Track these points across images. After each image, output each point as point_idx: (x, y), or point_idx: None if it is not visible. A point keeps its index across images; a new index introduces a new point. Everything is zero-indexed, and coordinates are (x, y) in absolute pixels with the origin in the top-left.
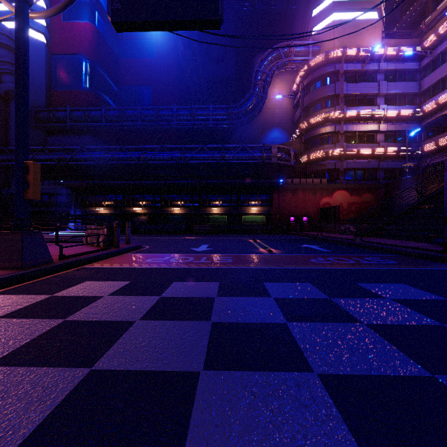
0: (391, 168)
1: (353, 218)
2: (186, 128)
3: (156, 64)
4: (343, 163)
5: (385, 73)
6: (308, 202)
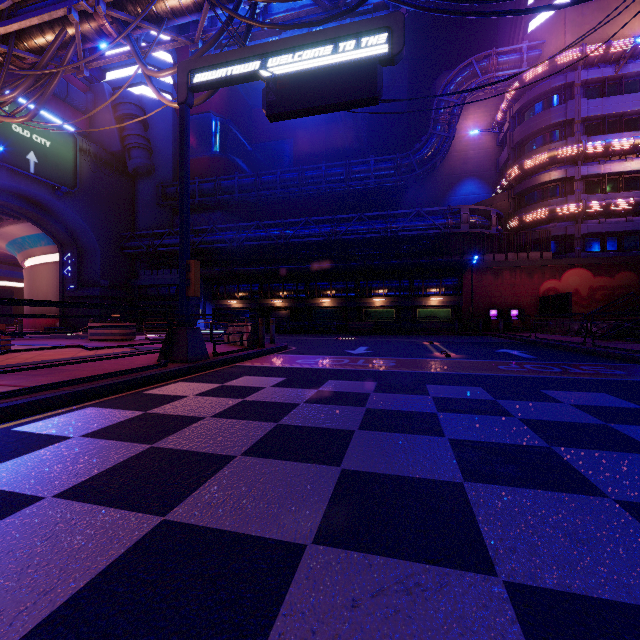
0: None
1: (598, 311)
2: (338, 191)
3: None
4: (581, 226)
5: None
6: (520, 288)
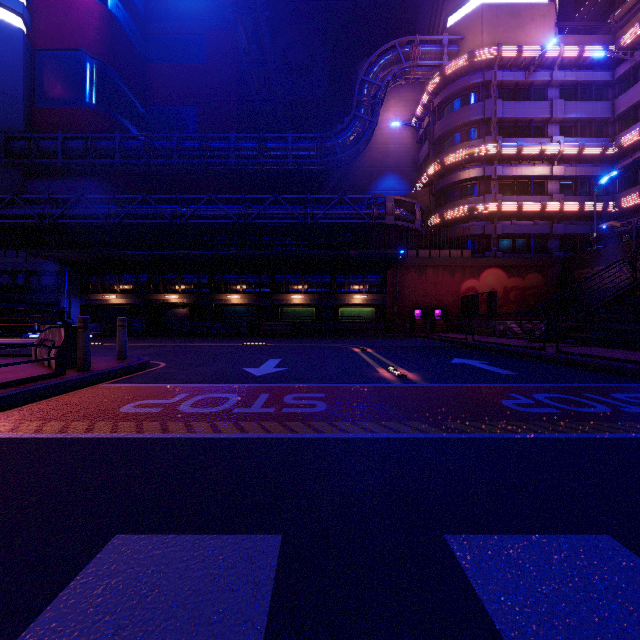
0: (569, 235)
1: (511, 311)
2: (250, 169)
3: (206, 73)
4: (497, 226)
5: (561, 87)
6: (442, 287)
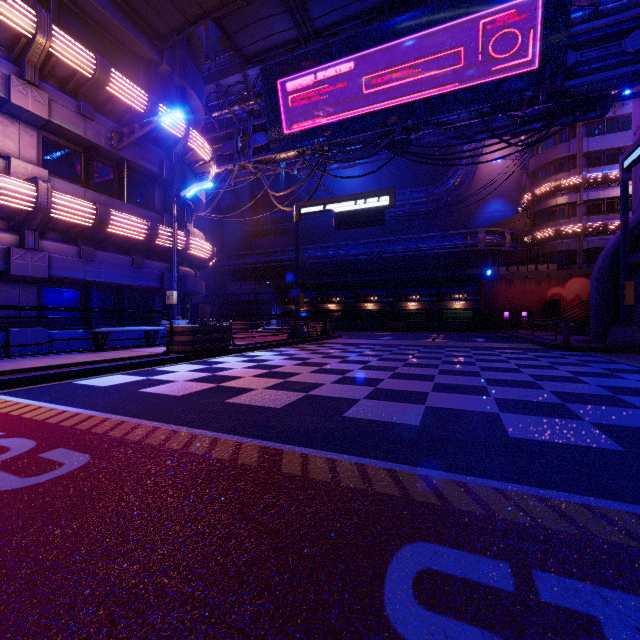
0: None
1: None
2: None
3: None
4: (583, 243)
5: None
6: (529, 294)
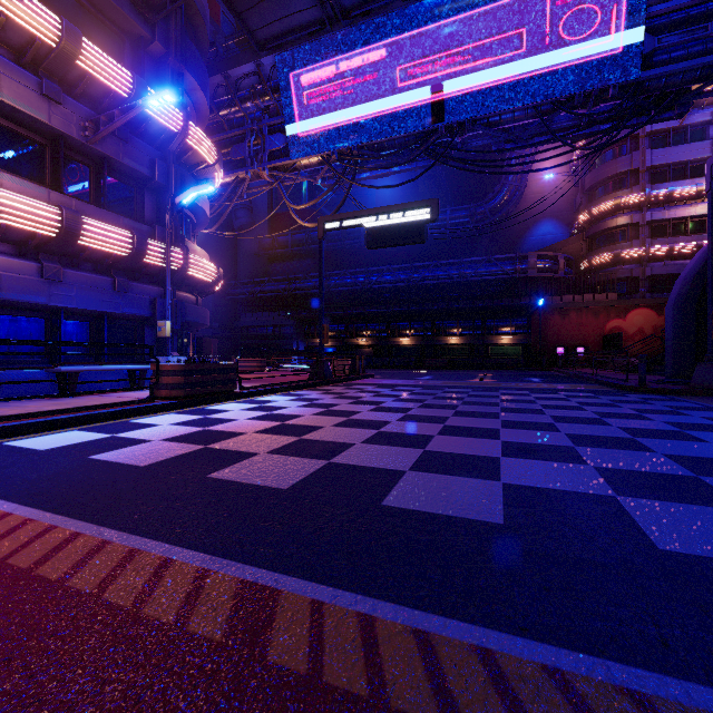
0: None
1: (662, 348)
2: None
3: None
4: (646, 269)
5: None
6: (586, 327)
